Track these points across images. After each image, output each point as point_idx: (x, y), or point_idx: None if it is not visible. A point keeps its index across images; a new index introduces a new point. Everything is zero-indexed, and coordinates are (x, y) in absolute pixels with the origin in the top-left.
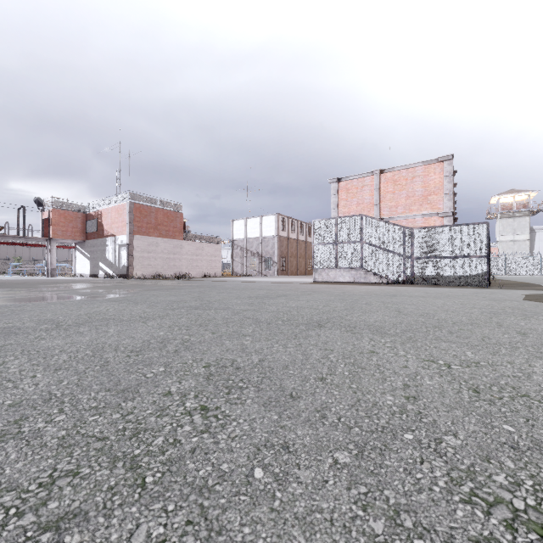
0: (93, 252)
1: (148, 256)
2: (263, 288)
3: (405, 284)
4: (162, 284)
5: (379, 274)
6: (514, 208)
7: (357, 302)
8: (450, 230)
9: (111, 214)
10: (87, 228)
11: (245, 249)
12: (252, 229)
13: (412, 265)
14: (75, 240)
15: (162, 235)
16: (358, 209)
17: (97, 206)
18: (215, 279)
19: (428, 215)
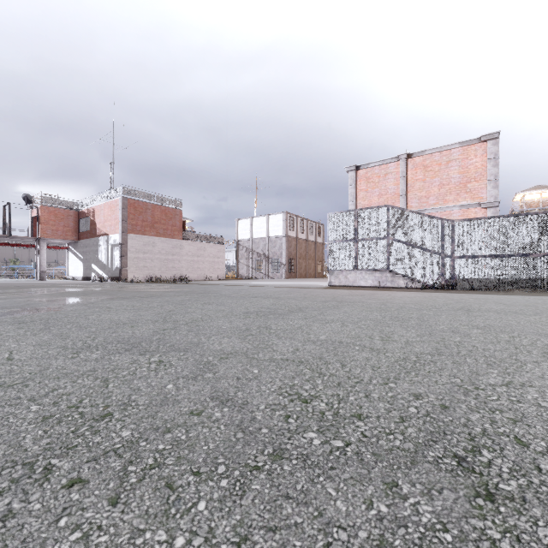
0: (86, 253)
1: (144, 257)
2: (269, 295)
3: (445, 289)
4: (146, 289)
5: (410, 277)
6: (541, 205)
7: (432, 327)
8: (503, 222)
9: (104, 211)
10: (80, 227)
11: (251, 250)
12: (258, 229)
13: (453, 266)
14: (67, 240)
15: (159, 234)
16: (380, 201)
17: (89, 203)
18: (215, 282)
19: (468, 207)
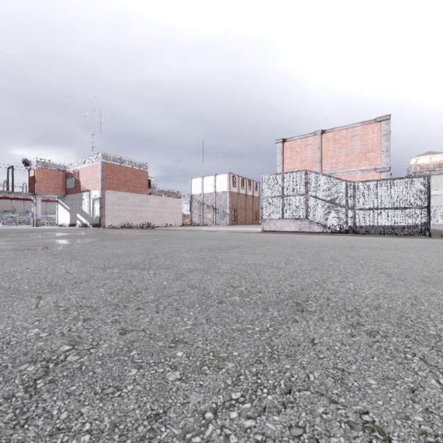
0: (72, 205)
1: (118, 208)
2: (216, 237)
3: (348, 233)
4: (124, 233)
5: (323, 224)
6: (431, 167)
7: (320, 257)
8: (390, 183)
9: (86, 172)
10: (67, 185)
11: (202, 203)
12: (208, 186)
13: (354, 216)
14: (57, 195)
15: (130, 190)
16: (301, 166)
17: (75, 166)
18: (174, 228)
19: (367, 171)
